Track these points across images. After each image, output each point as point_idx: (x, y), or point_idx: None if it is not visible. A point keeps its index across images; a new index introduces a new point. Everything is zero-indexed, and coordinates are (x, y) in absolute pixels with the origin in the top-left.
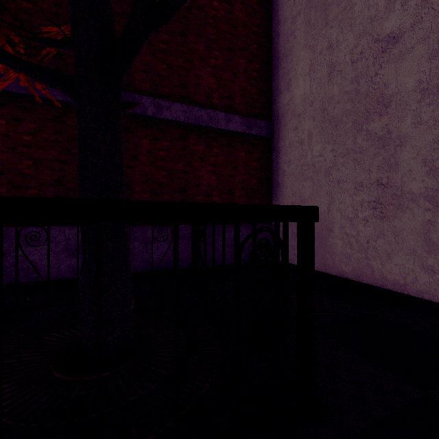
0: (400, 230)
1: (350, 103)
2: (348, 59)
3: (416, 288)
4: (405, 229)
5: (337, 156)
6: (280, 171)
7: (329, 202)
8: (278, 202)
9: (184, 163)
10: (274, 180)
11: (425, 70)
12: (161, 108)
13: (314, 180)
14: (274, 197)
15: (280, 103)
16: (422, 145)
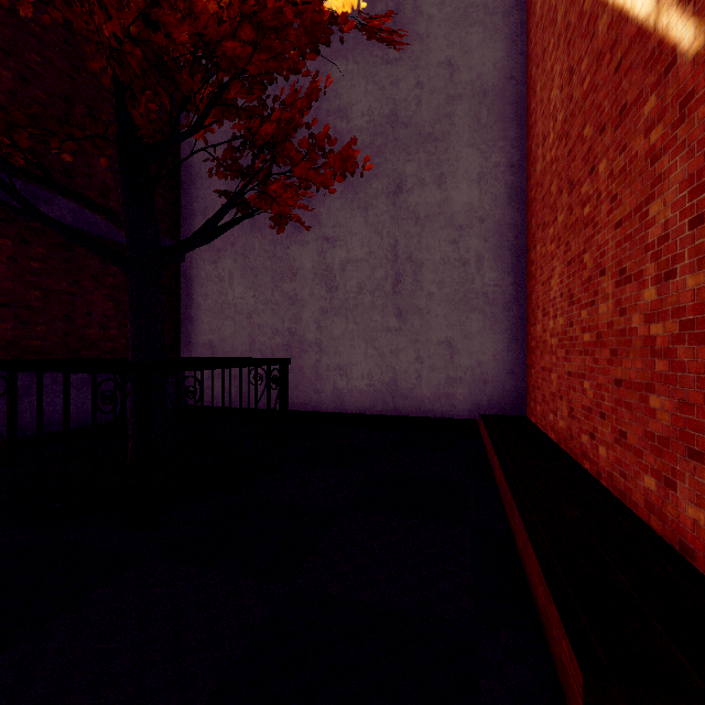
0: (303, 366)
1: (269, 261)
2: (267, 223)
3: (311, 405)
4: (305, 366)
5: (259, 303)
6: (193, 304)
7: (251, 342)
8: (190, 338)
9: (70, 282)
10: (184, 312)
11: (316, 261)
12: (37, 200)
13: (236, 320)
14: (185, 332)
15: (194, 226)
16: (315, 310)
